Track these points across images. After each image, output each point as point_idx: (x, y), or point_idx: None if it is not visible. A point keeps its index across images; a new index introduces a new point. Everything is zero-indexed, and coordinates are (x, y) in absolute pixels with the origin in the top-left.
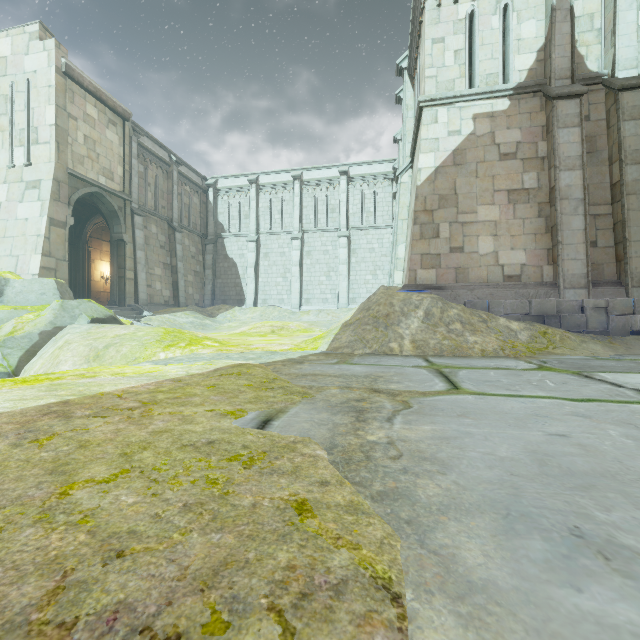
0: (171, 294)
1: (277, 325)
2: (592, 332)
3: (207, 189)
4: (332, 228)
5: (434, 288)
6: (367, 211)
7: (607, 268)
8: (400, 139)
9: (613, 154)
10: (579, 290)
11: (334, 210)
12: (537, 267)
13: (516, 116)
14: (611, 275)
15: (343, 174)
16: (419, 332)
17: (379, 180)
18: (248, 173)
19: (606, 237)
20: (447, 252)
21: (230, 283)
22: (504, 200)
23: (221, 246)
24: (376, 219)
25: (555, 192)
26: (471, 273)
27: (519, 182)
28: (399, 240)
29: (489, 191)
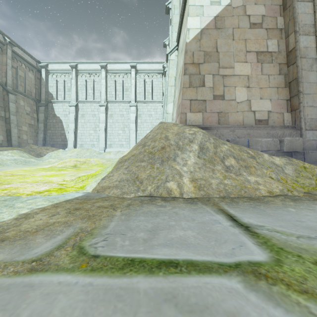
0: (5, 138)
1: (81, 161)
2: None
3: (40, 69)
4: (126, 101)
5: (202, 128)
6: (147, 92)
7: None
8: (168, 44)
9: None
10: (316, 131)
11: (127, 90)
12: (280, 114)
13: None
14: None
15: (133, 67)
16: (197, 168)
17: (155, 73)
18: (70, 61)
19: None
20: (211, 99)
21: (57, 133)
22: (254, 59)
23: (51, 108)
24: (153, 97)
25: (296, 51)
26: (230, 117)
27: (265, 46)
28: (169, 100)
29: (243, 51)
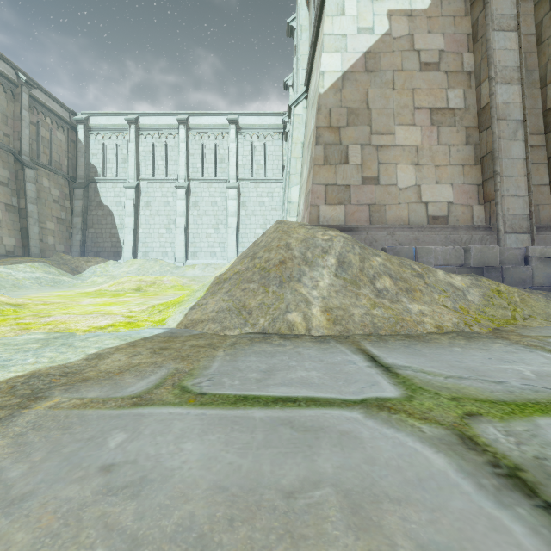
0: (18, 243)
1: (147, 281)
2: (540, 289)
3: (76, 126)
4: (221, 179)
5: (343, 230)
6: (257, 163)
7: (543, 210)
8: (291, 85)
9: (548, 73)
10: (521, 235)
11: (223, 160)
12: (466, 207)
13: (438, 18)
14: (547, 219)
15: (232, 123)
16: (333, 292)
17: (269, 133)
18: (126, 112)
19: (540, 173)
20: (358, 183)
21: (104, 233)
22: (426, 120)
23: (94, 191)
24: (266, 172)
25: (491, 110)
26: (389, 212)
27: (443, 99)
28: (292, 181)
29: (409, 108)
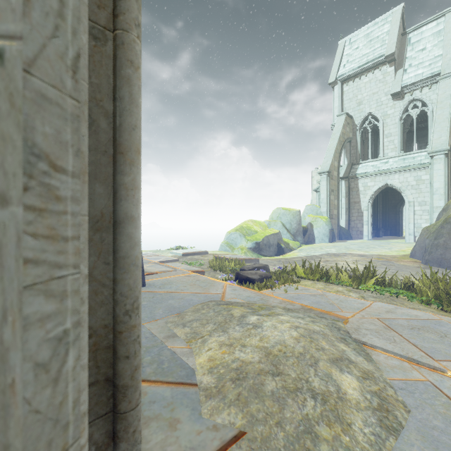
0: None
1: None
2: None
3: None
4: None
5: None
6: None
7: None
8: None
9: None
10: None
11: None
12: None
13: None
14: None
15: None
16: None
17: None
18: None
19: None
20: None
21: None
22: None
23: None
24: None
25: None
26: None
27: None
28: None
29: None
